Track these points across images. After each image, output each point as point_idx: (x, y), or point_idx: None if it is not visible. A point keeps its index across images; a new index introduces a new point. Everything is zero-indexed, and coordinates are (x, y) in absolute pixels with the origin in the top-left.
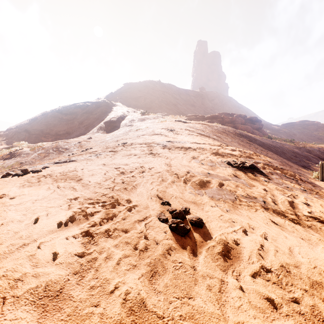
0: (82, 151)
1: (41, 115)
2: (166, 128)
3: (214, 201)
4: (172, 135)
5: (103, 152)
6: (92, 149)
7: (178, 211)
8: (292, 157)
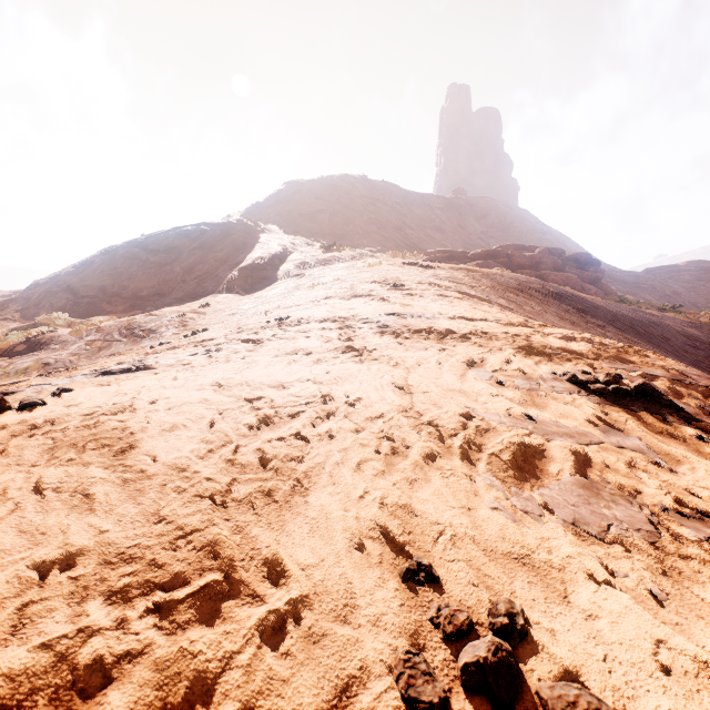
0: (185, 336)
1: (102, 255)
2: (382, 282)
3: (588, 544)
4: (399, 299)
5: (227, 344)
6: (206, 333)
7: (491, 653)
8: (686, 348)
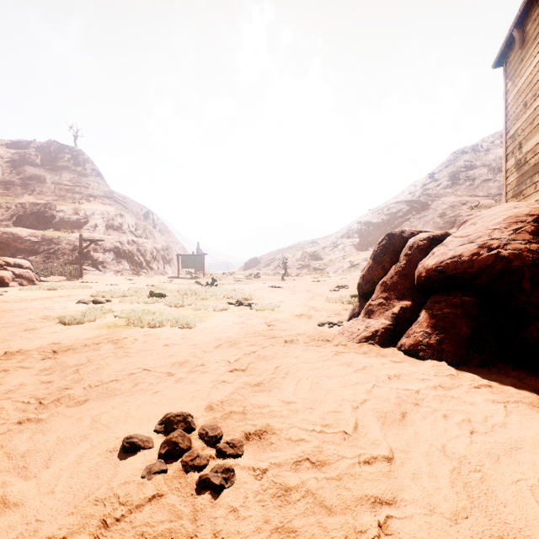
0: None
1: (354, 224)
2: None
3: None
4: None
5: None
6: None
7: None
8: None
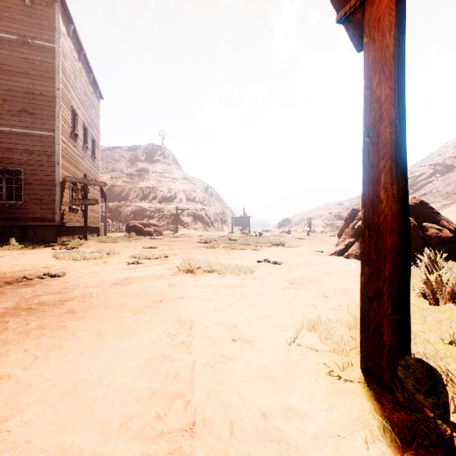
0: None
1: None
2: None
3: None
4: None
5: None
6: None
7: None
8: None
